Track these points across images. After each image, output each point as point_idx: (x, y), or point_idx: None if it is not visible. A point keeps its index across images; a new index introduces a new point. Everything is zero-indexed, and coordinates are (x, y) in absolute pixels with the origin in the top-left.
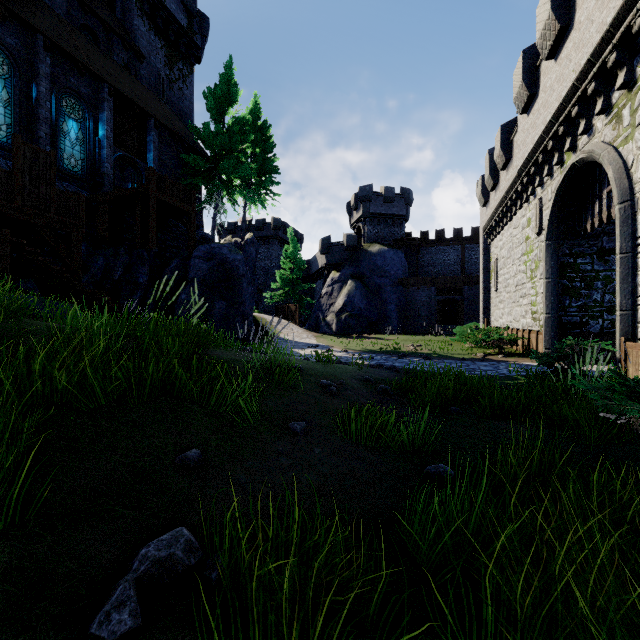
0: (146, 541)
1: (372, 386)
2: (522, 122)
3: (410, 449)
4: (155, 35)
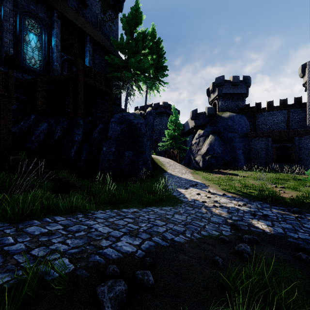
0: None
1: None
2: None
3: None
4: None
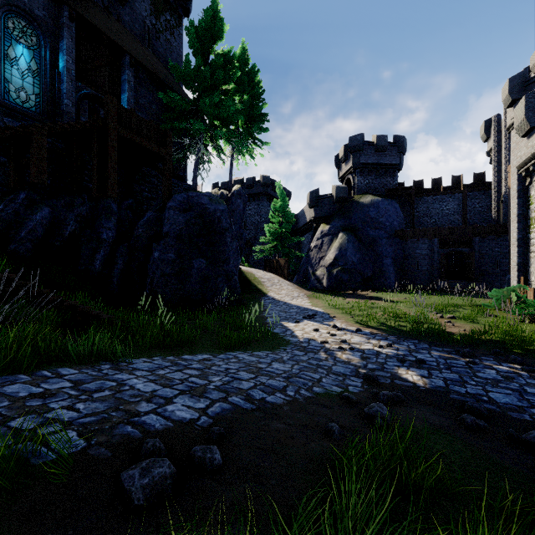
0: None
1: None
2: None
3: None
4: None
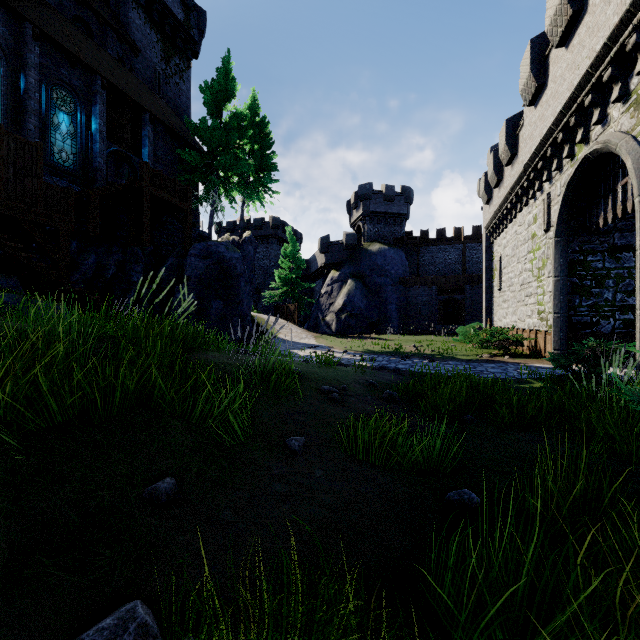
0: (85, 624)
1: (377, 391)
2: (529, 115)
3: (425, 468)
4: (151, 28)
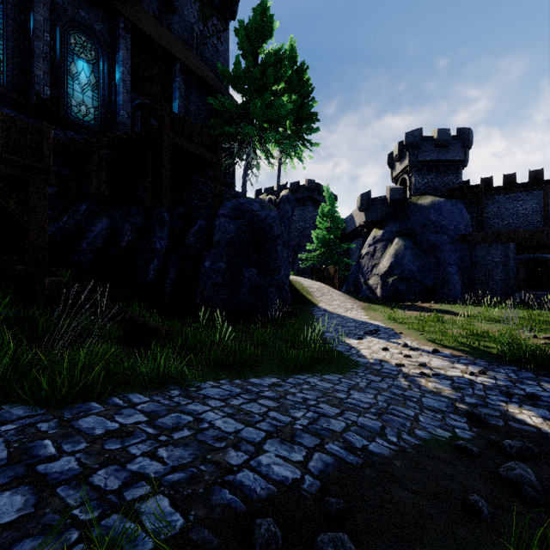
0: None
1: None
2: None
3: None
4: None
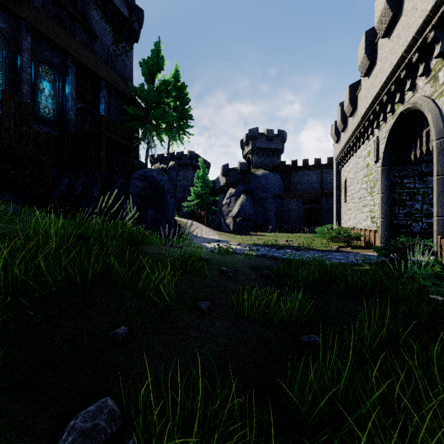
0: (77, 410)
1: (259, 272)
2: (364, 83)
3: (288, 321)
4: (106, 22)
